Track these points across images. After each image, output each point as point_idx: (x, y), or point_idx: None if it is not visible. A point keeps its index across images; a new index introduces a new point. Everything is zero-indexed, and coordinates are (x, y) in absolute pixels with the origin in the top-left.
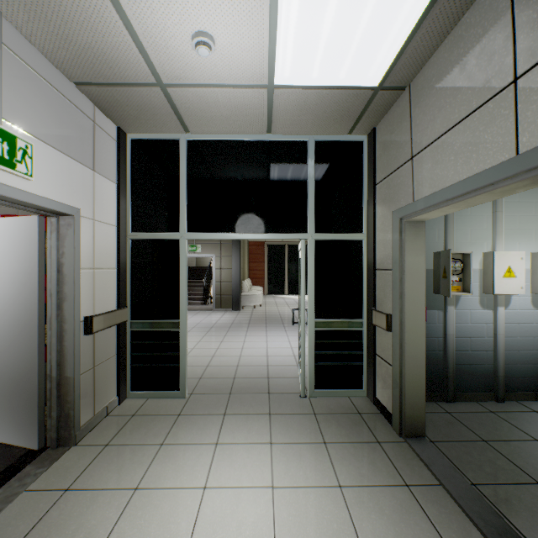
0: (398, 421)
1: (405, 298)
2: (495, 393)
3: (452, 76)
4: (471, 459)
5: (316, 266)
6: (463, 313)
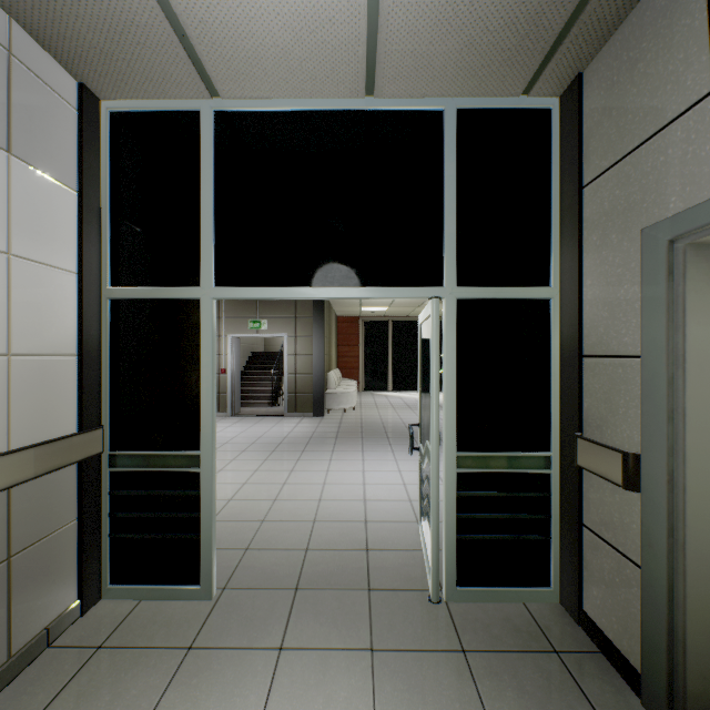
0: (665, 700)
1: (686, 421)
2: None
3: None
4: None
5: (460, 350)
6: None
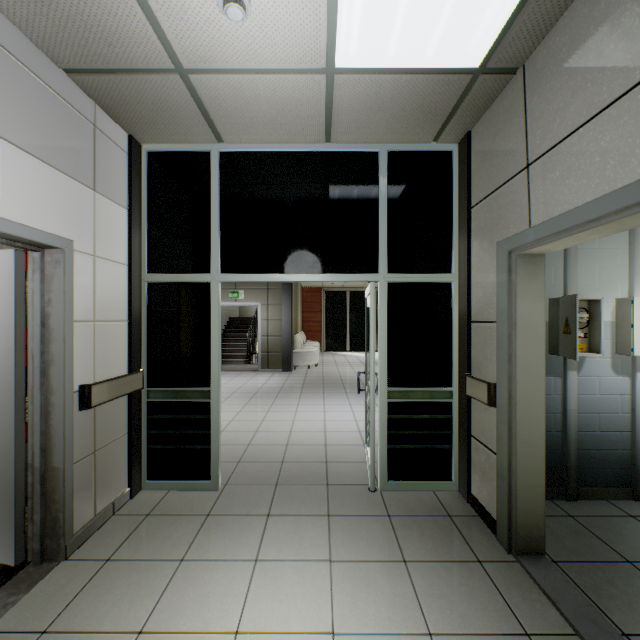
0: (506, 532)
1: (517, 361)
2: (633, 489)
3: (597, 39)
4: (614, 591)
5: (390, 318)
6: (589, 381)
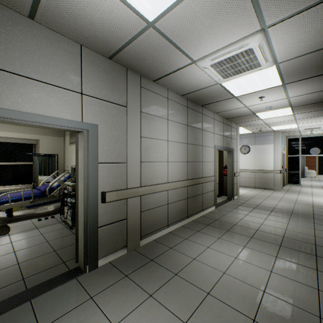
0: None
1: None
2: None
3: None
4: None
5: None
6: None
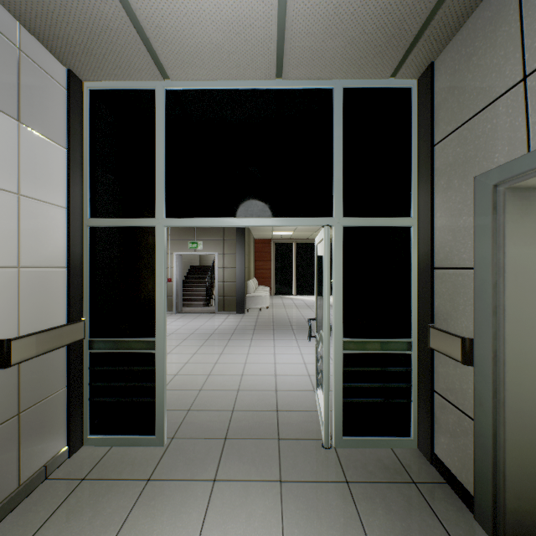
0: (491, 515)
1: (506, 315)
2: None
3: None
4: None
5: (345, 264)
6: None
